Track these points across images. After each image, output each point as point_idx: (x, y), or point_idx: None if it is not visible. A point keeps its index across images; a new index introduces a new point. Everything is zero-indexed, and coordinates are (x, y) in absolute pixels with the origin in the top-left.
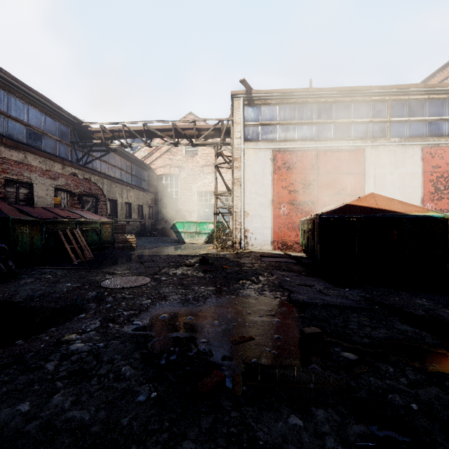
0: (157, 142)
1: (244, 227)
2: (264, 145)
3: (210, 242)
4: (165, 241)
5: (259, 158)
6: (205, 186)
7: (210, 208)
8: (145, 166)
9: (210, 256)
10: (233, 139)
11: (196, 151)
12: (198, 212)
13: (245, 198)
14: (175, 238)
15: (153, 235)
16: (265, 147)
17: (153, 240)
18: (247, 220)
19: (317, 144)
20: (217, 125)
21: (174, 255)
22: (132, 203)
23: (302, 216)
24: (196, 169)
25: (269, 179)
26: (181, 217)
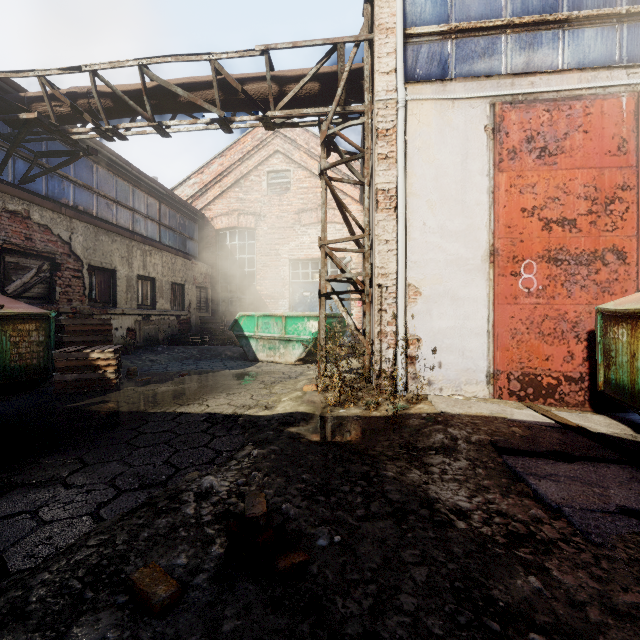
0: (215, 168)
1: (406, 331)
2: (467, 88)
3: (312, 360)
4: (219, 356)
5: (450, 127)
6: (304, 250)
7: (314, 290)
8: (192, 212)
9: (301, 440)
10: (375, 76)
11: (288, 183)
12: (291, 298)
13: (408, 245)
14: (242, 349)
15: (203, 341)
16: (469, 95)
17: (195, 353)
18: (414, 310)
19: (634, 77)
20: (328, 67)
21: (196, 415)
22: (157, 279)
23: (588, 297)
24: (286, 217)
25: (480, 188)
26: (259, 306)
